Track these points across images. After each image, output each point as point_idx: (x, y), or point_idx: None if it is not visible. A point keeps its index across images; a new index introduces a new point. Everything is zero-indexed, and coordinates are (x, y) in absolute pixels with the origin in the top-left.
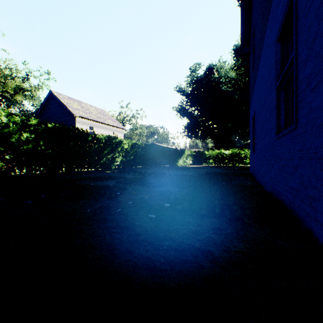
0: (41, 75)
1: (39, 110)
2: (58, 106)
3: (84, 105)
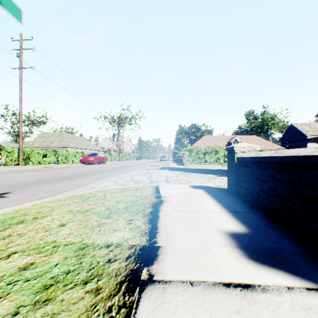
0: (281, 112)
1: (283, 134)
2: (295, 131)
3: (311, 125)
